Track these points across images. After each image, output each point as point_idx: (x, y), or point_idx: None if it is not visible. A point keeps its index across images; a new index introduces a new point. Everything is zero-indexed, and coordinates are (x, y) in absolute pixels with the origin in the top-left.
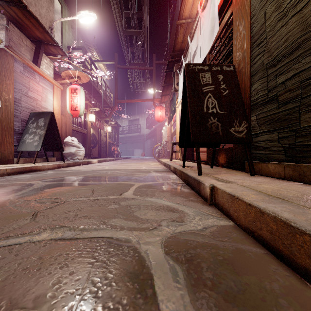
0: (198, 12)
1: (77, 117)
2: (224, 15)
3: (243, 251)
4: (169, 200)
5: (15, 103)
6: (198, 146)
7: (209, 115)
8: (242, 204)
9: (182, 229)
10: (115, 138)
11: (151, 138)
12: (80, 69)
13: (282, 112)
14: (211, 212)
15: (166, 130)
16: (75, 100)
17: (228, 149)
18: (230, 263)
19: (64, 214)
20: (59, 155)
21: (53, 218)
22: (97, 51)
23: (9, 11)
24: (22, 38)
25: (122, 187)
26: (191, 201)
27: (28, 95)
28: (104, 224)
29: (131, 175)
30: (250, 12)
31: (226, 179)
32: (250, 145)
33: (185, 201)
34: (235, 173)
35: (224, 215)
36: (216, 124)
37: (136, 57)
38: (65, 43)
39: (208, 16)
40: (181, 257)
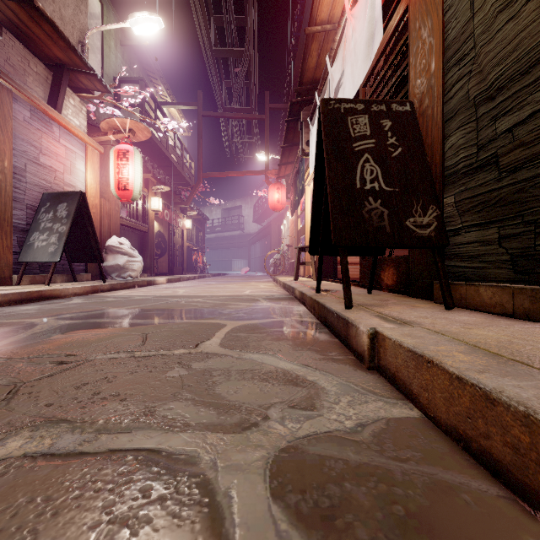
0: (346, 10)
1: (128, 202)
2: (392, 13)
3: (451, 492)
4: (288, 359)
5: (14, 176)
6: (344, 254)
7: (366, 195)
8: (440, 376)
9: (312, 428)
10: (200, 239)
11: (263, 240)
12: (136, 118)
13: (506, 186)
14: (372, 386)
15: (289, 226)
16: (124, 172)
17: (399, 259)
18: (423, 528)
19: (73, 389)
20: (97, 270)
21: (48, 400)
22: (167, 87)
23: (3, 11)
24: (29, 60)
25: (201, 330)
26: (332, 360)
27: (39, 161)
28: (149, 416)
29: (223, 306)
30: (443, 2)
31: (399, 317)
32: (444, 251)
33: (320, 361)
34: (415, 303)
35: (400, 393)
36: (380, 211)
37: (236, 96)
38: (110, 72)
39: (363, 15)
40: (307, 508)
